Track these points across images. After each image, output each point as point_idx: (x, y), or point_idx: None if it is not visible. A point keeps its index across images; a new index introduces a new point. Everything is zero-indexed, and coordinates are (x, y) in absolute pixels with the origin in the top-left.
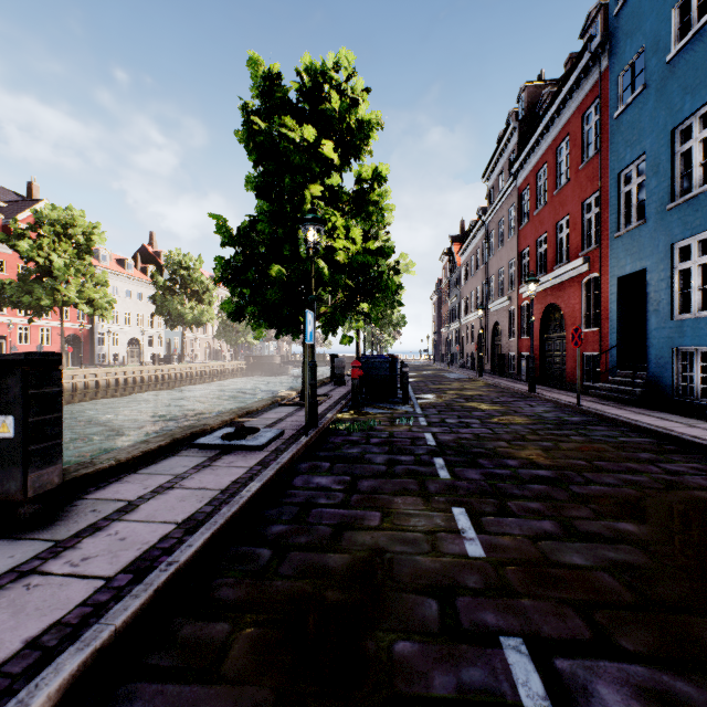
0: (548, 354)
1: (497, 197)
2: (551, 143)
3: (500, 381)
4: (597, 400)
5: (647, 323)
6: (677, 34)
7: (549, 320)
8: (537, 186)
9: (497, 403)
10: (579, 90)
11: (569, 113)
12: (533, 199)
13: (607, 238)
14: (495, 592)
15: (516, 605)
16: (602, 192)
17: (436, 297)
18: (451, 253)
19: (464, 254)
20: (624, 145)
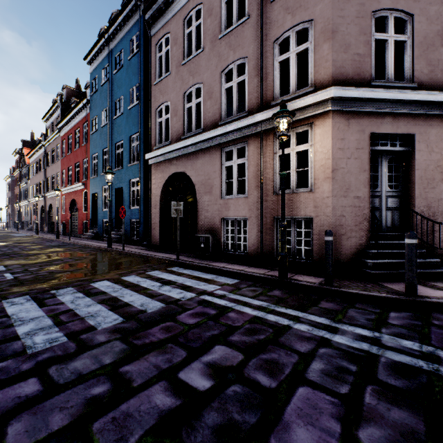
0: (74, 221)
1: (51, 135)
2: (74, 126)
3: (48, 235)
4: (82, 239)
5: (98, 211)
6: (104, 120)
7: (74, 206)
8: (69, 142)
9: (36, 243)
10: (82, 113)
11: (79, 119)
12: (67, 147)
13: (89, 177)
14: (0, 265)
15: (4, 265)
16: (88, 159)
17: (10, 180)
18: (22, 153)
19: (32, 158)
20: (93, 146)
